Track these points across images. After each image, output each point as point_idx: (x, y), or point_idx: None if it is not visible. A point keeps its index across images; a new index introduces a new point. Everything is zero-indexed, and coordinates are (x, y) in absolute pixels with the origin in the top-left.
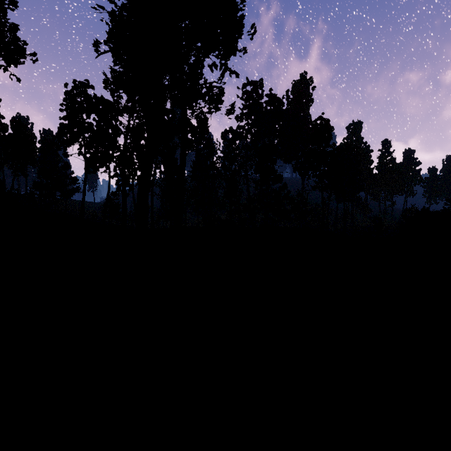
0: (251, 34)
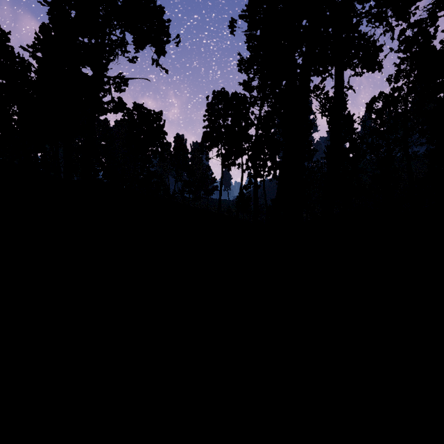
0: None
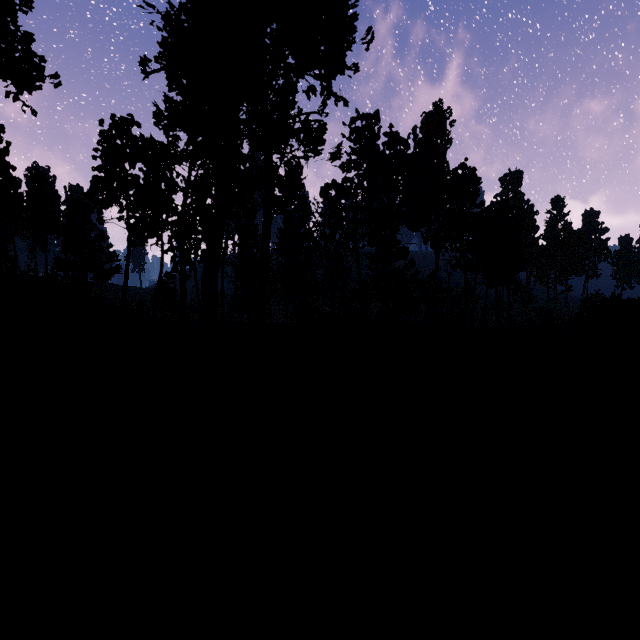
0: (366, 42)
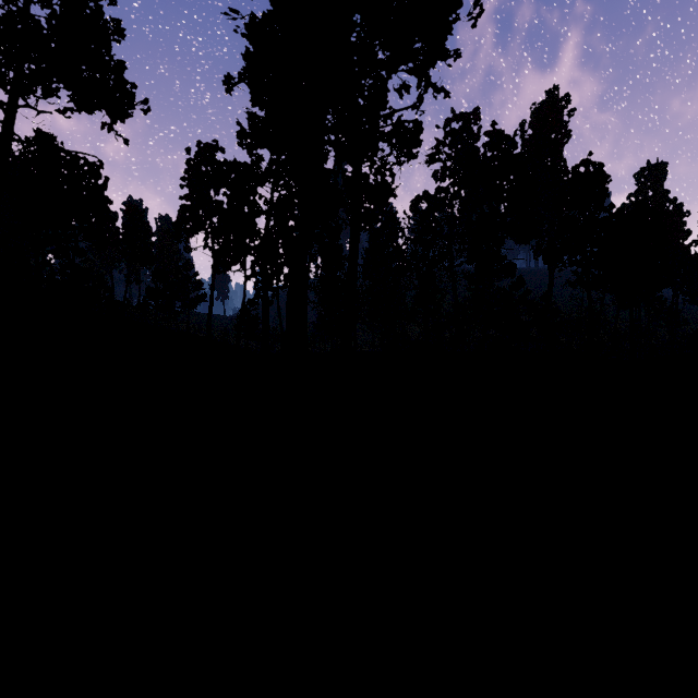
0: (473, 17)
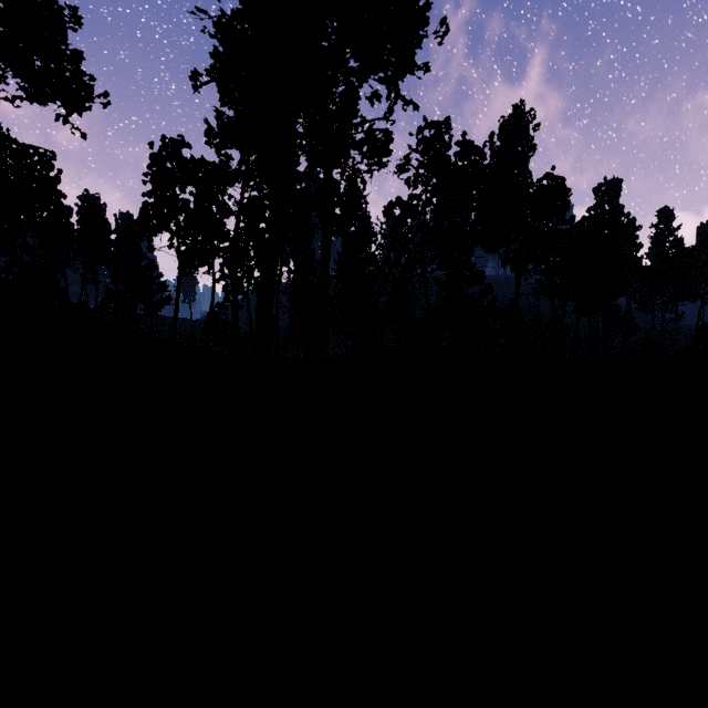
0: (440, 35)
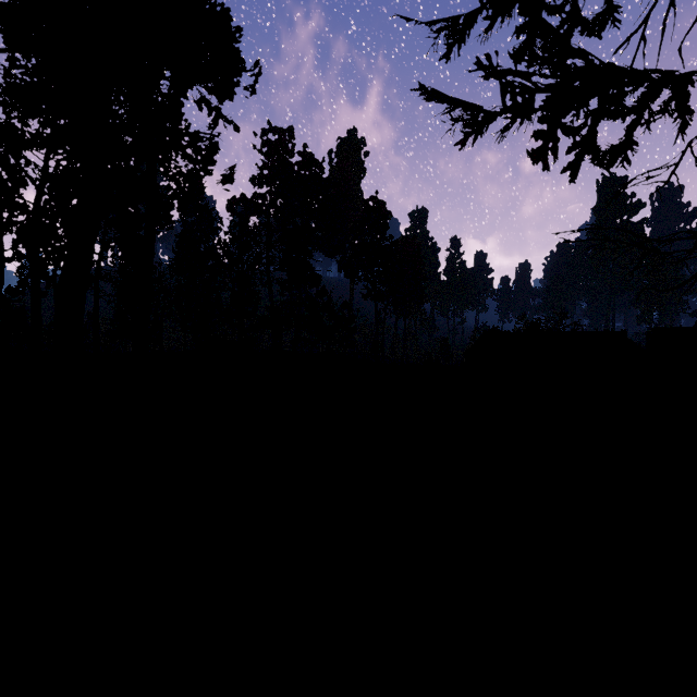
0: (254, 74)
